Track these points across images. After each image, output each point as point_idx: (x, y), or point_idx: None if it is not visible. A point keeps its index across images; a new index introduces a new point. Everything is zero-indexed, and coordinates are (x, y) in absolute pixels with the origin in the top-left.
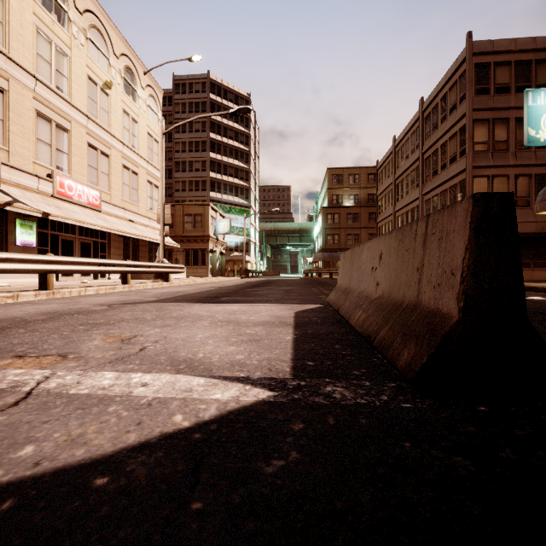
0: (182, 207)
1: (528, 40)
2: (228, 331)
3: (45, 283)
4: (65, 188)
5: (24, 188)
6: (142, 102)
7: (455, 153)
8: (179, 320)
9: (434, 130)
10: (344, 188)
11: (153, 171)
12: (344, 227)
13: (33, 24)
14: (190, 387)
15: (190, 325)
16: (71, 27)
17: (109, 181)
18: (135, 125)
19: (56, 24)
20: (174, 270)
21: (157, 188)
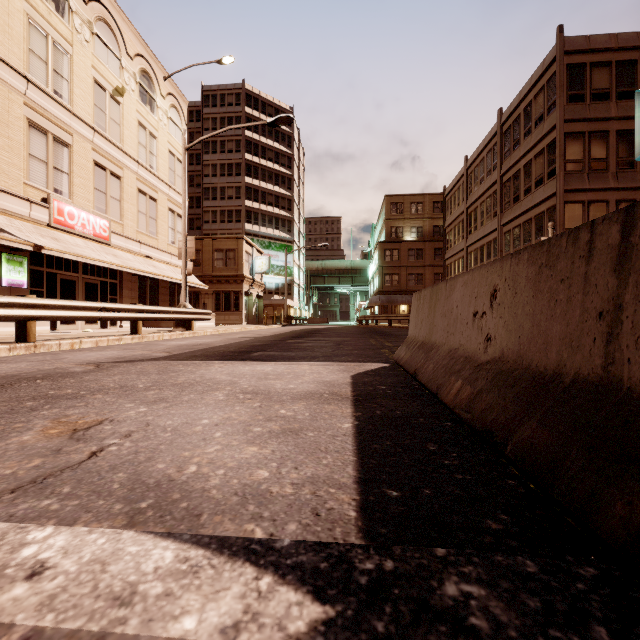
0: (212, 241)
1: (632, 35)
2: (251, 411)
3: (24, 334)
4: (64, 216)
5: (12, 214)
6: (163, 114)
7: (543, 174)
8: (183, 389)
9: (516, 148)
10: (405, 219)
11: (175, 197)
12: (405, 265)
13: (24, 12)
14: (134, 583)
15: (196, 399)
16: (72, 19)
17: (121, 208)
18: (153, 141)
19: (54, 14)
20: (198, 316)
21: (180, 218)
